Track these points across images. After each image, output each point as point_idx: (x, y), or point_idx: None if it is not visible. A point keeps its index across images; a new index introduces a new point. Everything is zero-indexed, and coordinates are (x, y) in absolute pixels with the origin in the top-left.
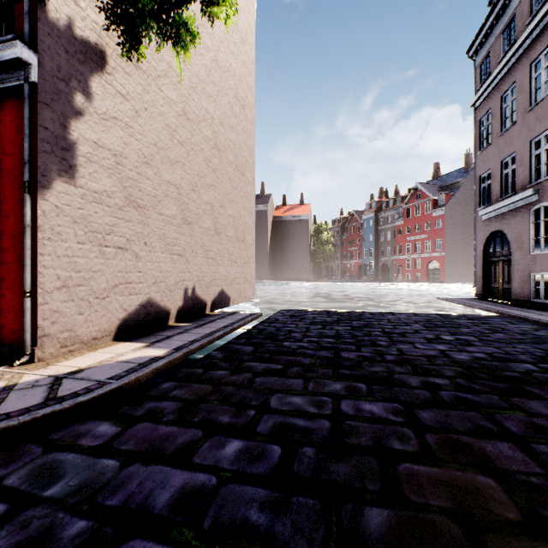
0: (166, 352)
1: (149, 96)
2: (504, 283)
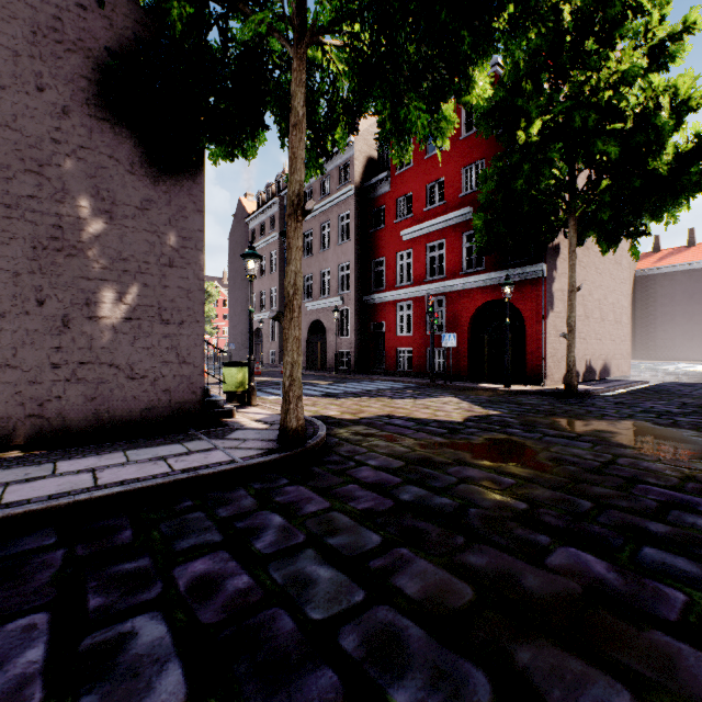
0: (602, 388)
1: None
2: None
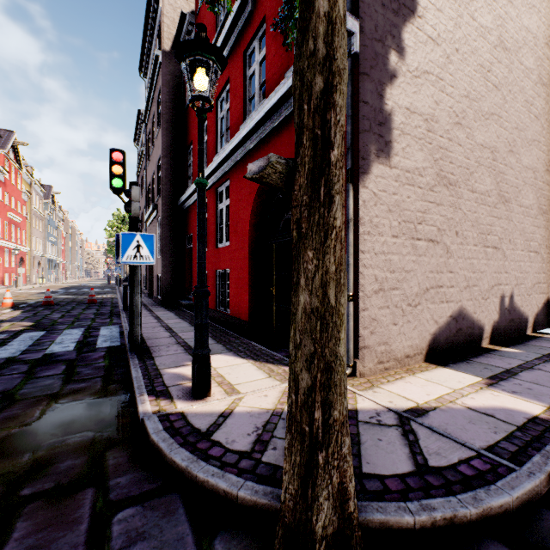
0: (545, 409)
1: (459, 32)
2: None
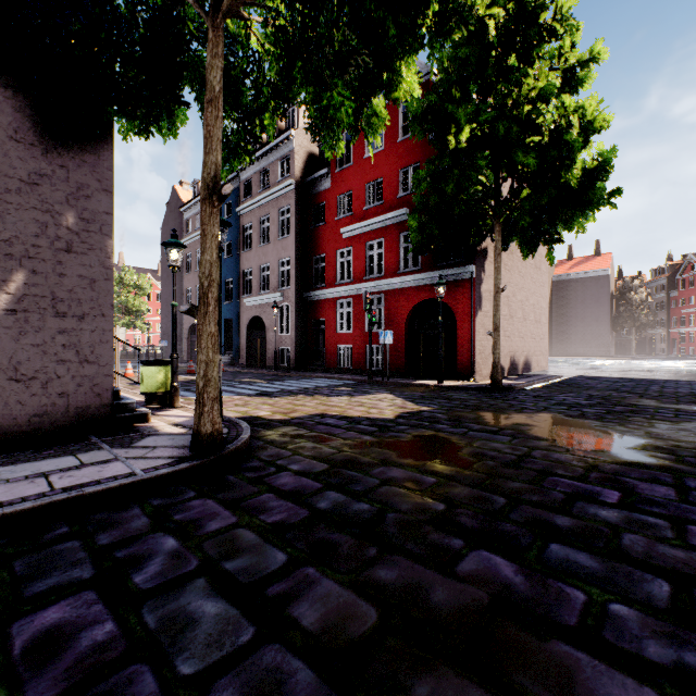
0: (523, 382)
1: None
2: None
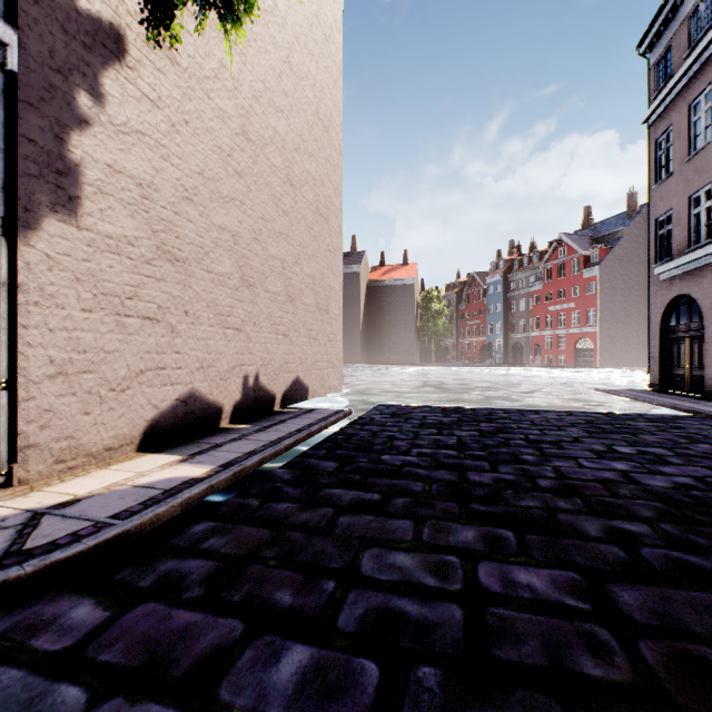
0: (208, 470)
1: (191, 104)
2: (693, 369)
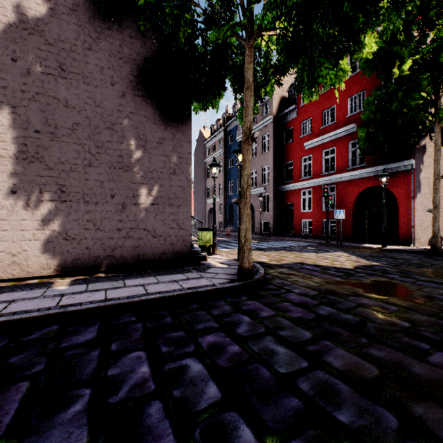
0: None
1: None
2: None
